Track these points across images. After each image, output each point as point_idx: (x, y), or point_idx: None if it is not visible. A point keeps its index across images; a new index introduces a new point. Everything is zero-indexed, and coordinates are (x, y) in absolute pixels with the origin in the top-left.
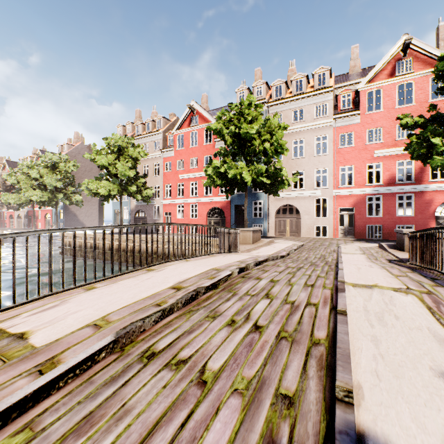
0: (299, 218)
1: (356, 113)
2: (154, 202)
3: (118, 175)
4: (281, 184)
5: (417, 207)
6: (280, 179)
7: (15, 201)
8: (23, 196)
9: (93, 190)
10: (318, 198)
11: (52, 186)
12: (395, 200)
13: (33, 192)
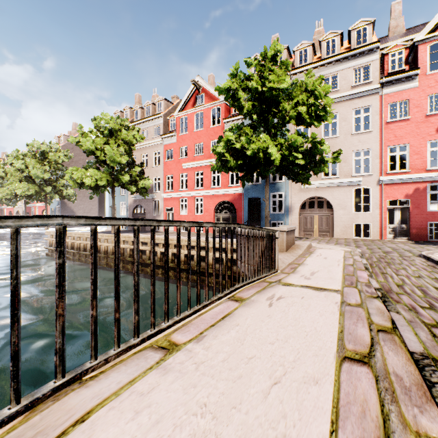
0: (331, 214)
1: (413, 74)
2: (154, 196)
3: (107, 161)
4: (319, 166)
5: None
6: (318, 158)
7: (3, 196)
8: (7, 190)
9: (77, 180)
10: (357, 187)
11: (38, 177)
12: None
13: (18, 185)
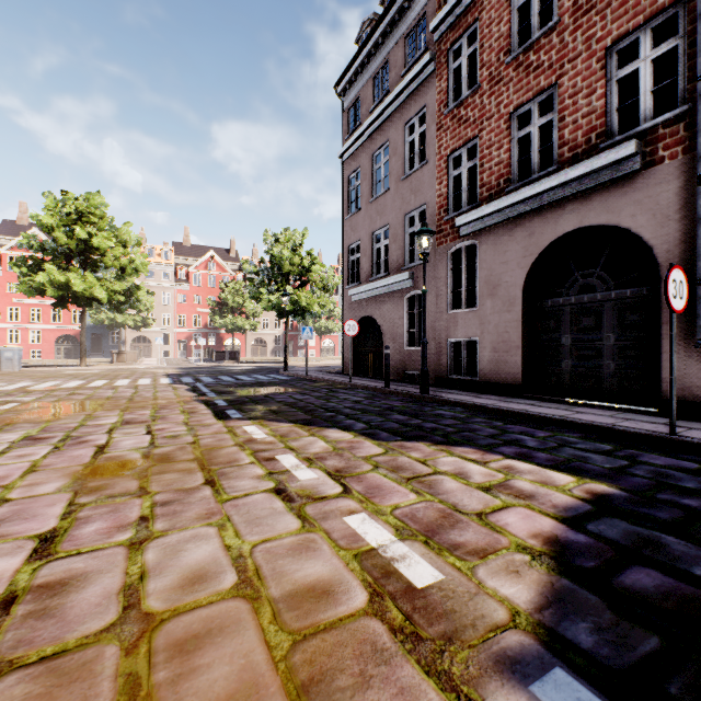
0: (151, 346)
1: (188, 284)
2: None
3: None
4: (148, 326)
5: (218, 340)
6: (147, 323)
7: None
8: None
9: None
10: (165, 332)
11: None
12: (208, 336)
13: None
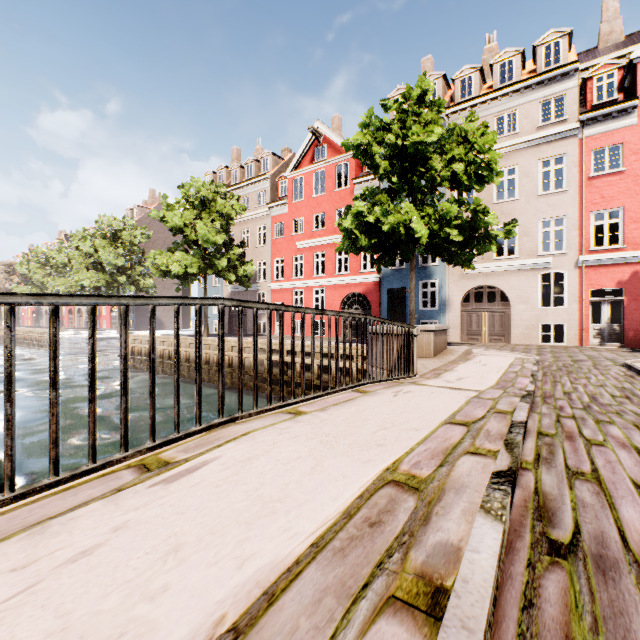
0: (507, 310)
1: (629, 106)
2: (258, 286)
3: (198, 241)
4: (483, 243)
5: None
6: (482, 233)
7: (65, 288)
8: (72, 280)
9: (161, 266)
10: (545, 271)
11: (110, 264)
12: None
13: (86, 274)
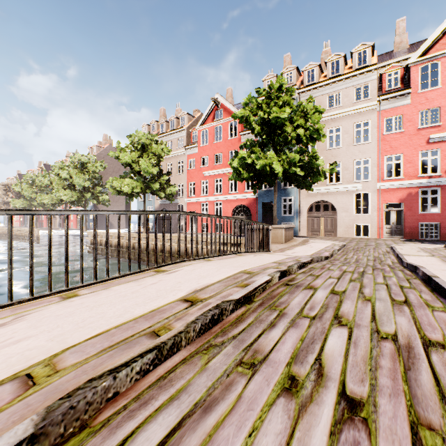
0: (335, 216)
1: (406, 92)
2: (178, 200)
3: (141, 172)
4: (316, 176)
5: None
6: (315, 170)
7: (49, 201)
8: (54, 196)
9: (117, 188)
10: (358, 192)
11: (80, 186)
12: None
13: (64, 192)
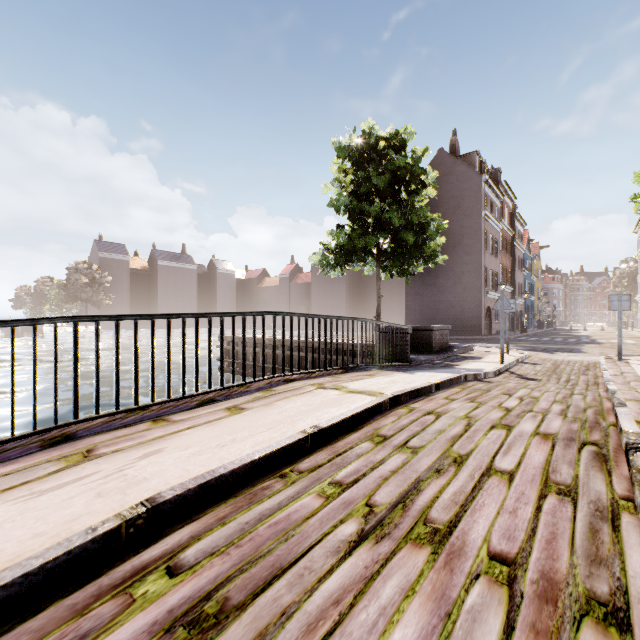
0: None
1: None
2: None
3: None
4: None
5: None
6: None
7: None
8: None
9: None
10: None
11: None
12: None
13: None
